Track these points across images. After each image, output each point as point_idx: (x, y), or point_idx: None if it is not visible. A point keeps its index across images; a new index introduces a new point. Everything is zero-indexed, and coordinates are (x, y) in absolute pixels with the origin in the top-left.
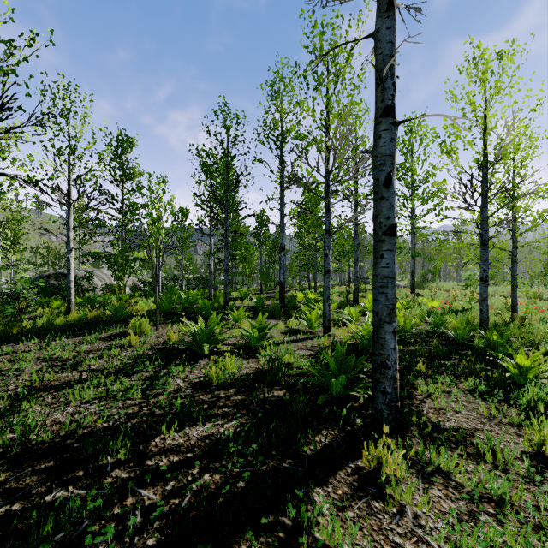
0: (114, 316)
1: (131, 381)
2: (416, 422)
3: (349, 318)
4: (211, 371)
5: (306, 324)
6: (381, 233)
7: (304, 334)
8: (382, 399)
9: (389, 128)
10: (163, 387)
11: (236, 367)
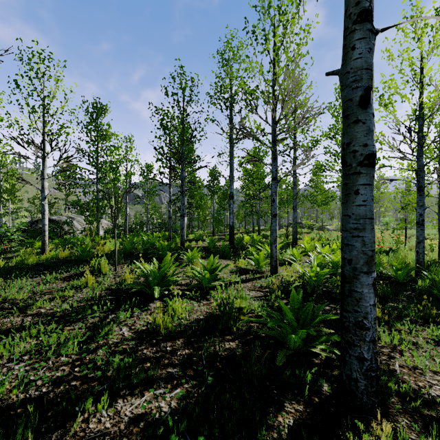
0: (81, 256)
1: (73, 329)
2: (394, 389)
3: (293, 258)
4: (158, 318)
5: (253, 264)
6: (356, 164)
7: (252, 273)
8: (357, 365)
9: (365, 37)
10: (105, 337)
11: (187, 311)
